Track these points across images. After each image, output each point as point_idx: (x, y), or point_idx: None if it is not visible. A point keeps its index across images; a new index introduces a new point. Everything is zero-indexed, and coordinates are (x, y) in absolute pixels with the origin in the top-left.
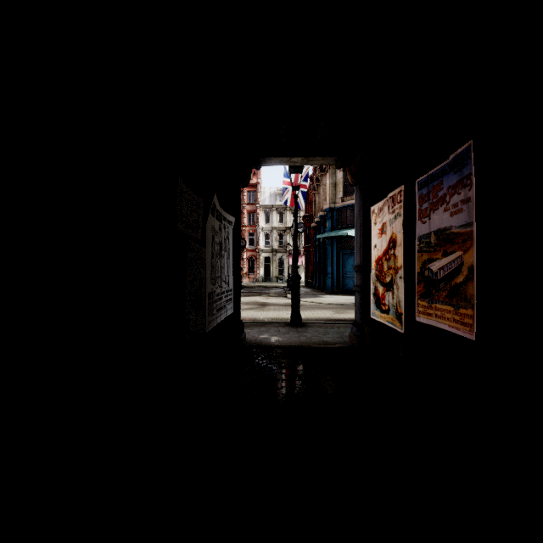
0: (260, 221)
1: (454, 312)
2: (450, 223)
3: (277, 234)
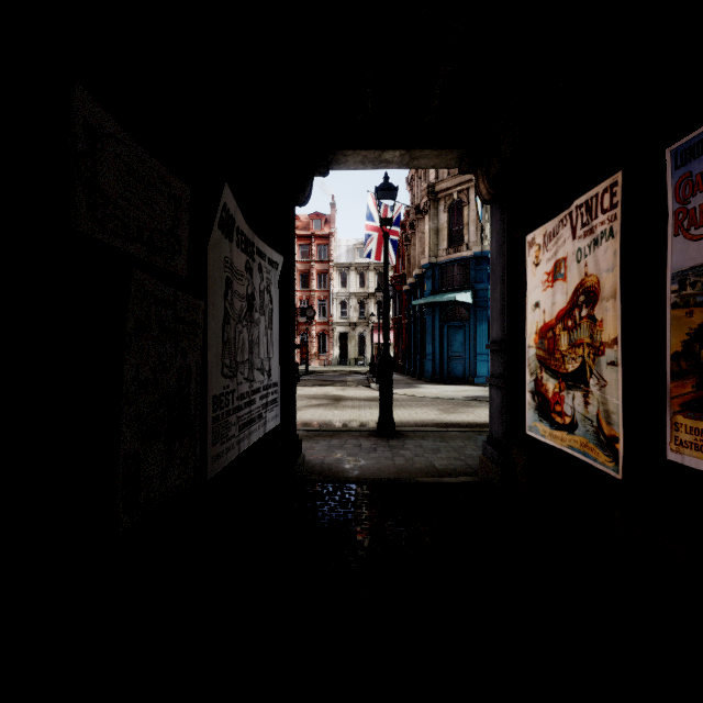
0: (334, 285)
1: None
2: None
3: (356, 302)
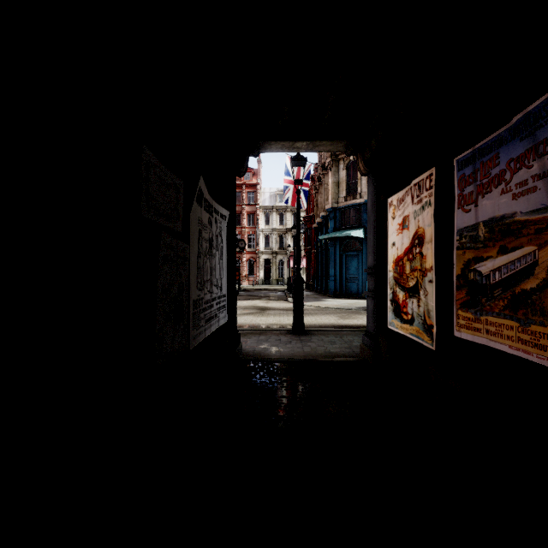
0: (260, 223)
1: (519, 329)
2: (513, 209)
3: (277, 236)
